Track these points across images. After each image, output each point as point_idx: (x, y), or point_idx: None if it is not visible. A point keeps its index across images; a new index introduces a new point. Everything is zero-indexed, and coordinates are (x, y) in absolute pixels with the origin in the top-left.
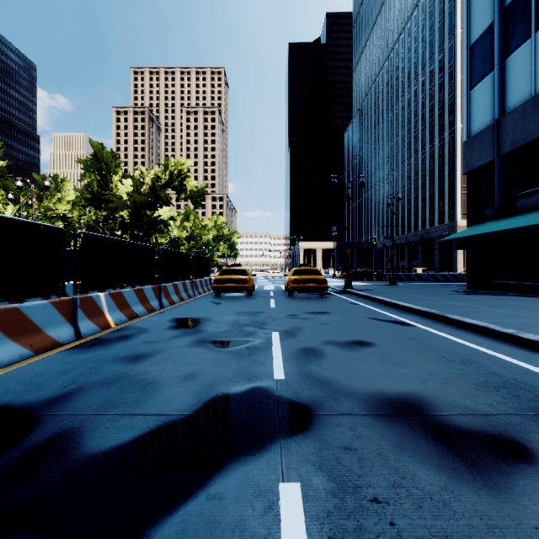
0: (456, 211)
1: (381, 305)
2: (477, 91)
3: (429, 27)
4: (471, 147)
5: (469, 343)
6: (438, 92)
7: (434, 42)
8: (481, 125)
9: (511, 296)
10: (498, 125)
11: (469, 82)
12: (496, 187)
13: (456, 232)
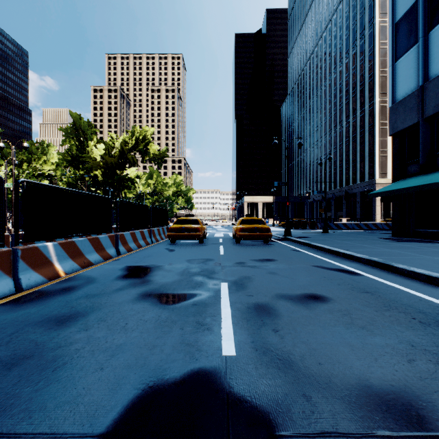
0: (375, 171)
1: (321, 252)
2: (402, 62)
3: (352, 18)
4: (396, 112)
5: (430, 297)
6: (359, 71)
7: (357, 30)
8: (405, 92)
9: (436, 243)
10: (422, 91)
11: (394, 54)
12: (420, 146)
13: (375, 188)
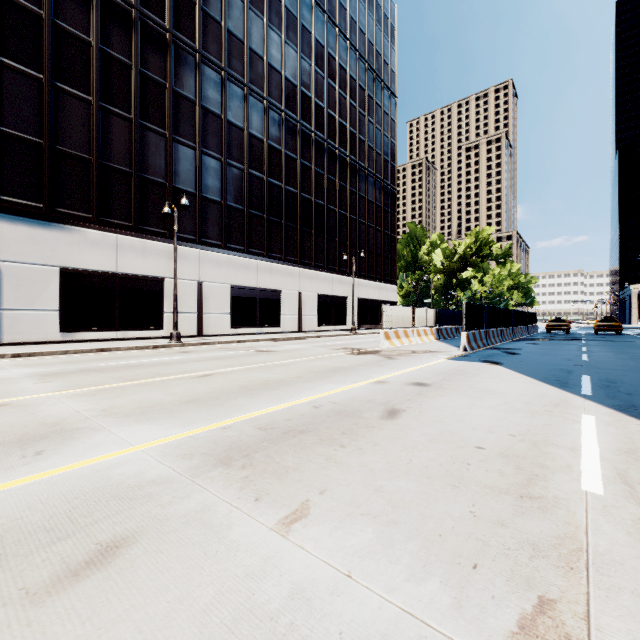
0: None
1: None
2: None
3: None
4: None
5: None
6: None
7: None
8: None
9: None
10: None
11: None
12: None
13: None
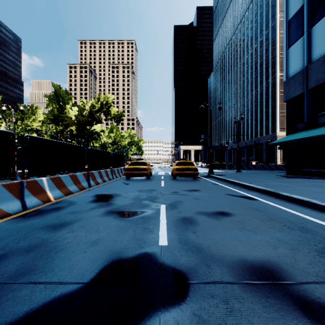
0: (276, 127)
1: (233, 185)
2: (293, 49)
3: (260, 14)
4: (288, 85)
5: (299, 213)
6: (265, 54)
7: (263, 23)
8: (295, 71)
9: (316, 179)
10: (306, 70)
11: (287, 43)
12: (305, 109)
13: (276, 139)
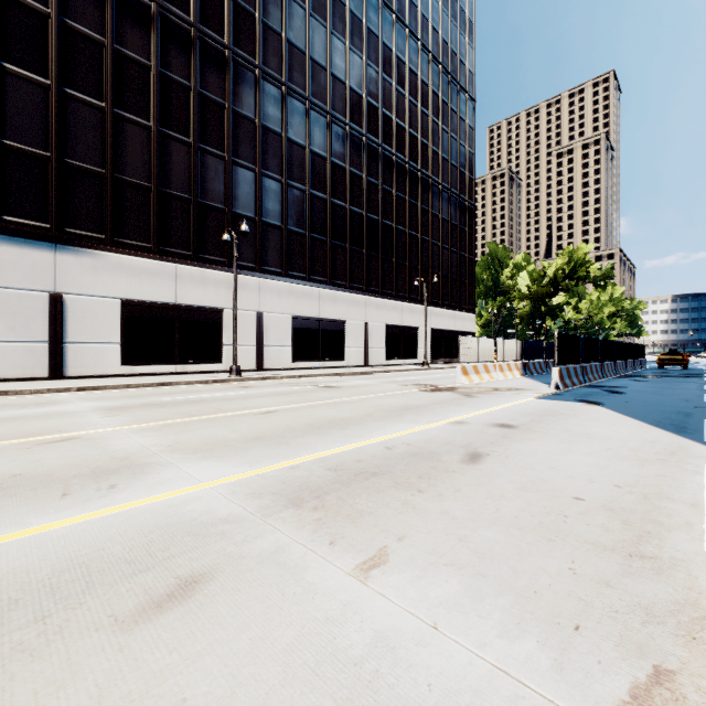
0: None
1: None
2: None
3: None
4: None
5: None
6: None
7: None
8: None
9: None
10: None
11: None
12: None
13: None
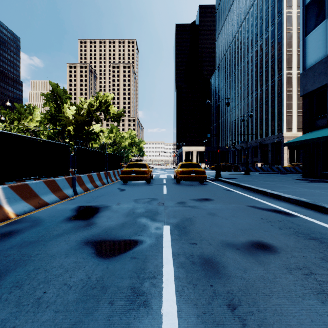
0: (283, 127)
1: (249, 191)
2: (311, 36)
3: (265, 10)
4: (306, 77)
5: None
6: (271, 51)
7: (268, 19)
8: (314, 60)
9: None
10: None
11: (304, 30)
12: (327, 103)
13: (283, 139)
